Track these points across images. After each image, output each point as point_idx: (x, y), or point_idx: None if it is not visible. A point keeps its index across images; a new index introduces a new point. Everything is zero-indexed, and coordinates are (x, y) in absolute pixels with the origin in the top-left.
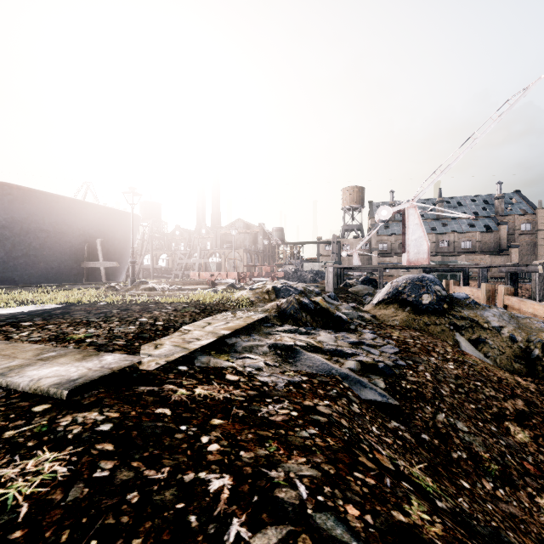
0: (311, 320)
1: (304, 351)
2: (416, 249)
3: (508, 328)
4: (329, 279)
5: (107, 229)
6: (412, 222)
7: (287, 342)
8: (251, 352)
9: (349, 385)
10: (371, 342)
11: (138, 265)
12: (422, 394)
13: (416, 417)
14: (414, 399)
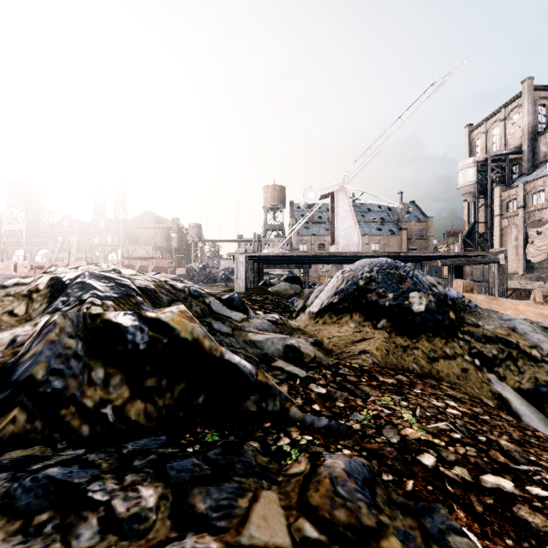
0: (127, 391)
1: None
2: (346, 240)
3: None
4: (239, 273)
5: None
6: (342, 208)
7: None
8: None
9: None
10: None
11: None
12: None
13: None
14: None
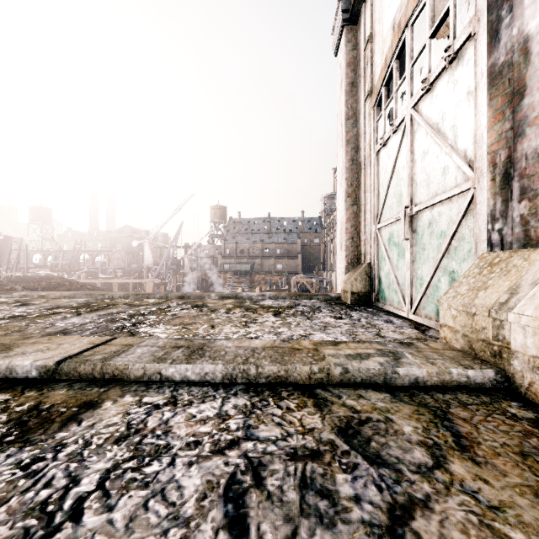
0: None
1: None
2: (148, 259)
3: None
4: None
5: None
6: (146, 248)
7: None
8: None
9: None
10: None
11: (12, 265)
12: None
13: None
14: None
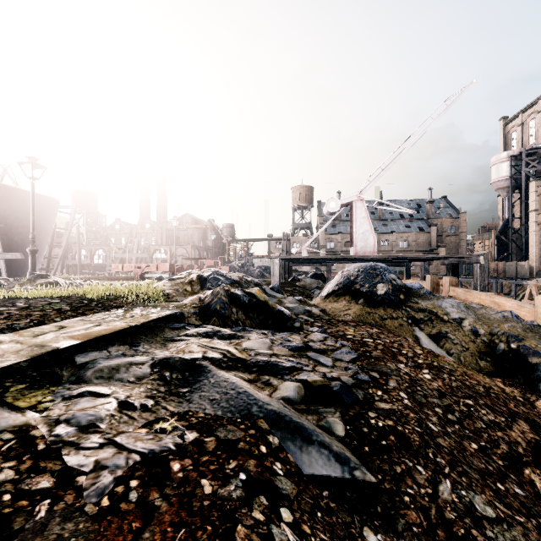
0: (244, 317)
1: (215, 369)
2: (363, 243)
3: (469, 320)
4: (275, 271)
5: (10, 213)
6: (360, 215)
7: (191, 353)
8: (109, 379)
9: (281, 440)
10: (321, 345)
11: (58, 259)
12: (405, 439)
13: (406, 500)
14: (394, 451)
